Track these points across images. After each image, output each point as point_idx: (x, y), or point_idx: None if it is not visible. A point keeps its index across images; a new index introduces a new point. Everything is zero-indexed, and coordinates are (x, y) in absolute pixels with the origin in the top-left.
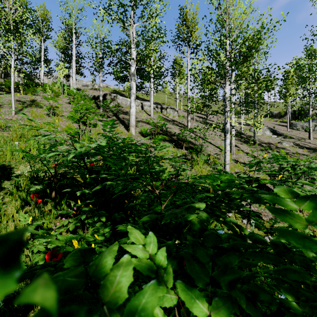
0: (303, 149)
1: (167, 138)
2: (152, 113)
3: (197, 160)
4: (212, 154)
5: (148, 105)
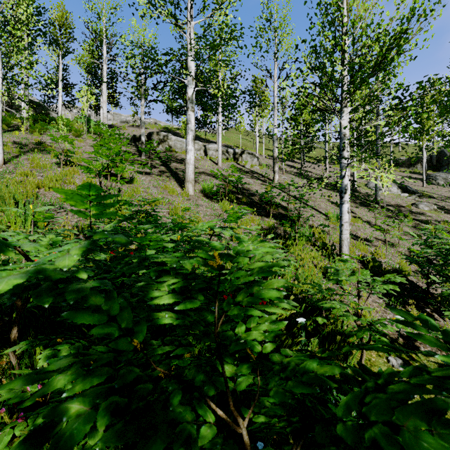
0: None
1: (243, 199)
2: (220, 161)
3: (294, 237)
4: (316, 225)
5: (215, 148)
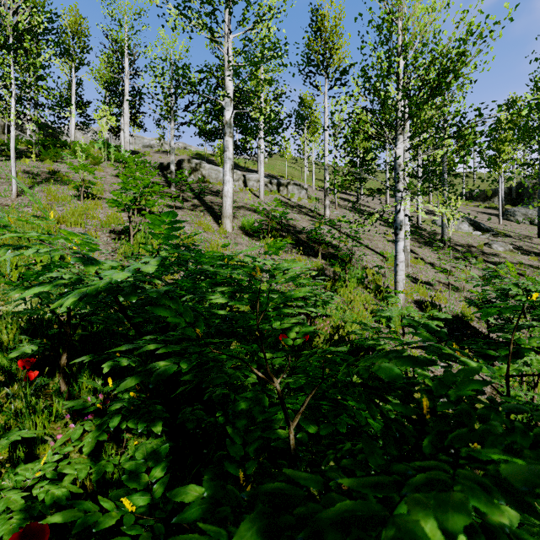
0: (529, 256)
1: (289, 238)
2: (262, 193)
3: (344, 278)
4: (370, 267)
5: (256, 179)
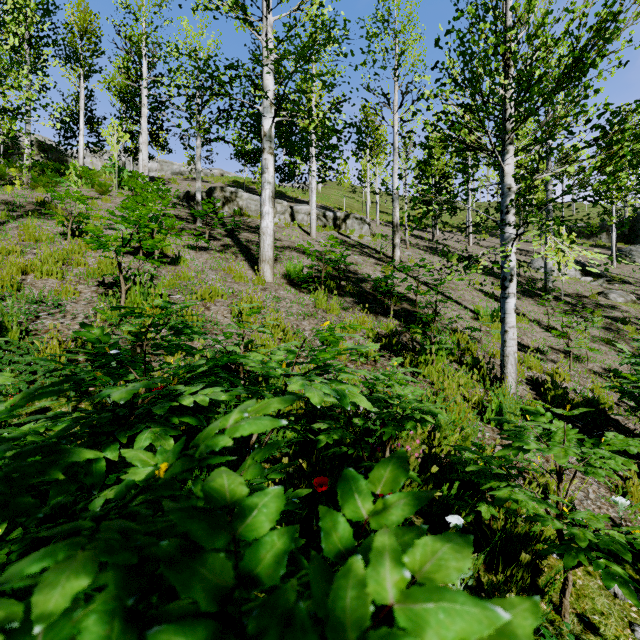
0: None
1: (348, 288)
2: (314, 229)
3: (429, 350)
4: (459, 328)
5: (306, 211)
